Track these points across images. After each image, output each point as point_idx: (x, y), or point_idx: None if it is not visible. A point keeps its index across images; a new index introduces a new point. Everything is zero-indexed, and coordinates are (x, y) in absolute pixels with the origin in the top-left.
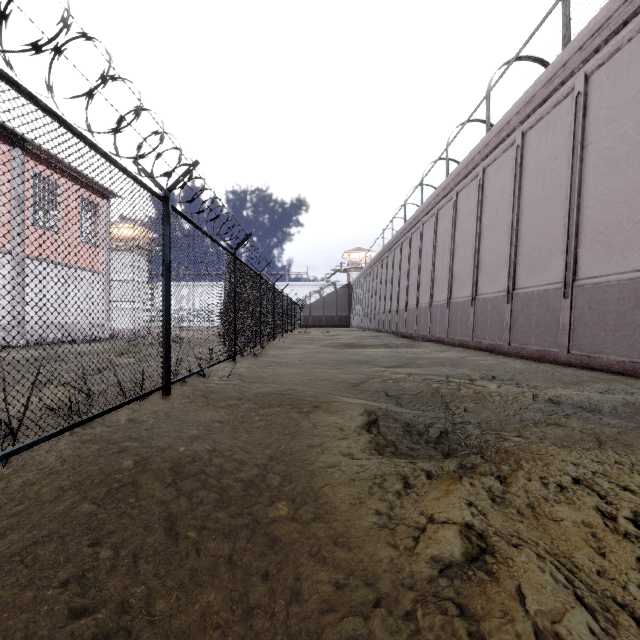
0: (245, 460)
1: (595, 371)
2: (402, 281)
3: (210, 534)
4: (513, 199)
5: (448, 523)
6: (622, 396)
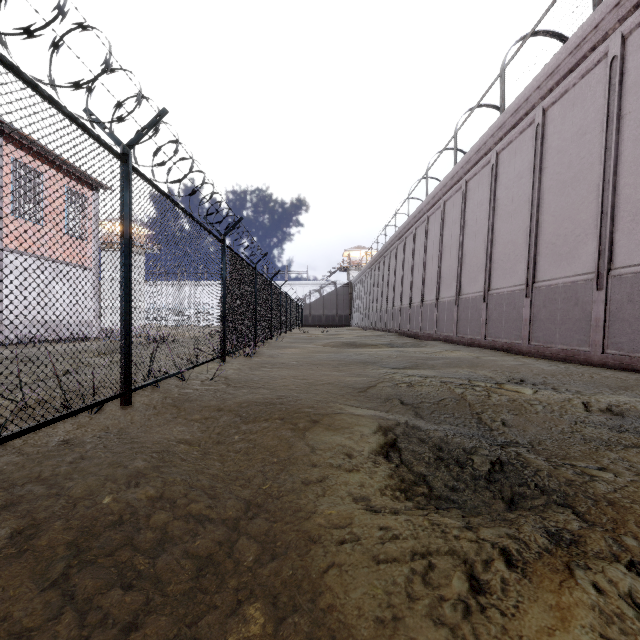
0: (207, 513)
1: (639, 373)
2: (405, 278)
3: None
4: (532, 183)
5: None
6: None
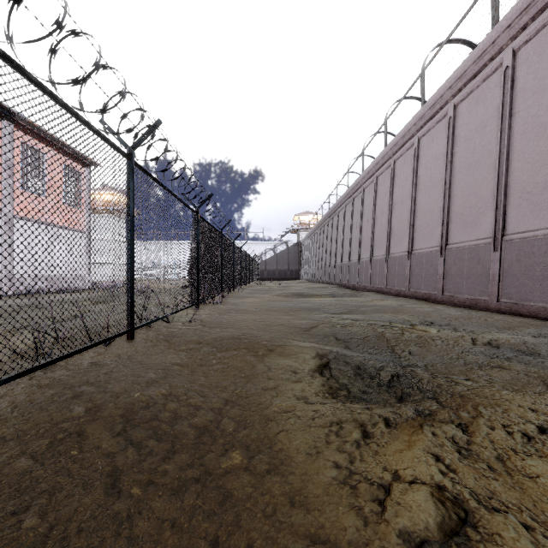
0: (200, 404)
1: (523, 317)
2: (345, 239)
3: (157, 491)
4: (446, 164)
5: (416, 482)
6: None
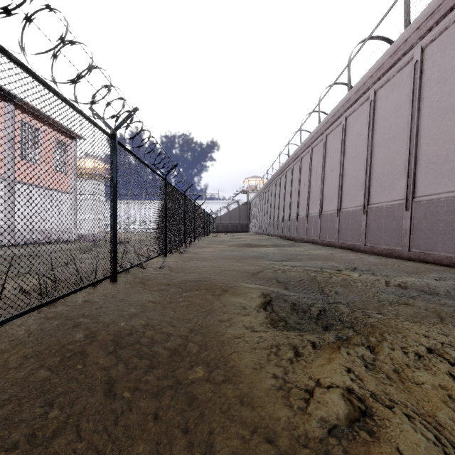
0: (171, 332)
1: (429, 264)
2: (286, 199)
3: (141, 394)
4: (368, 139)
5: (332, 387)
6: (452, 282)
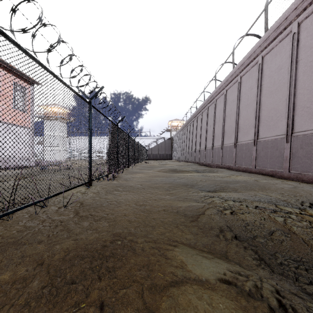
0: None
1: None
2: (202, 134)
3: None
4: (290, 70)
5: None
6: None
